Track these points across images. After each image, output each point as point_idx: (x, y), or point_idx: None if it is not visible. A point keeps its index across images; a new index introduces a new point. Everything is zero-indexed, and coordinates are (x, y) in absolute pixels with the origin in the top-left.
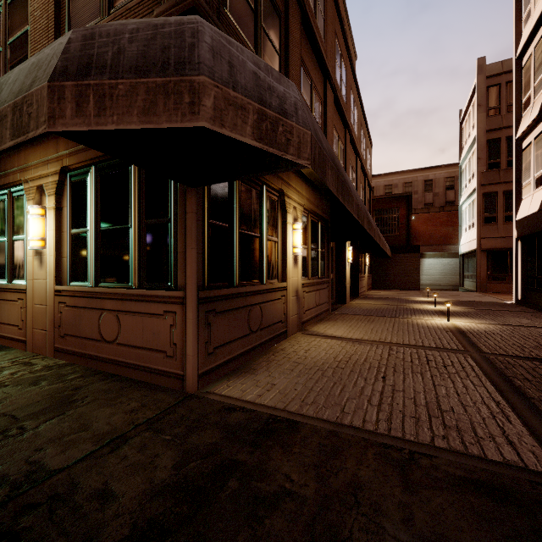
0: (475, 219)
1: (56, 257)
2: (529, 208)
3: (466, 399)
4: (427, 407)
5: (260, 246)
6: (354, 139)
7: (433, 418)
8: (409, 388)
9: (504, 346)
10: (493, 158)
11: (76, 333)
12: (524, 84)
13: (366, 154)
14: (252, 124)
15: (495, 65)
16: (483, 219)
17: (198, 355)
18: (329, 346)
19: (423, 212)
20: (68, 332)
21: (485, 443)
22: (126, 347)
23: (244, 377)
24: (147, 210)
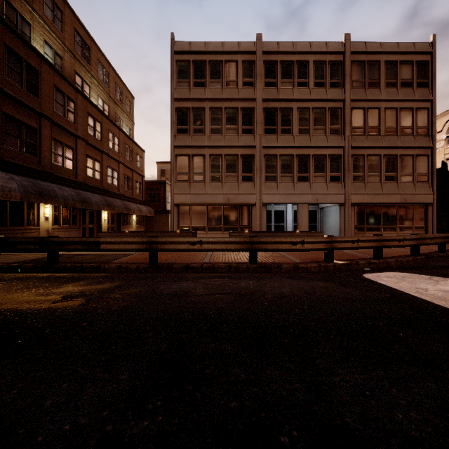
0: None
1: None
2: None
3: None
4: None
5: (23, 214)
6: (112, 156)
7: None
8: None
9: None
10: None
11: None
12: None
13: (134, 158)
14: (0, 196)
15: None
16: None
17: None
18: None
19: None
20: None
21: None
22: None
23: None
24: None
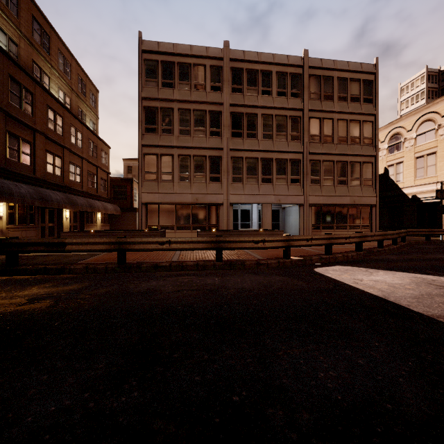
0: None
1: None
2: None
3: None
4: None
5: None
6: (74, 152)
7: None
8: None
9: None
10: None
11: None
12: None
13: (99, 154)
14: None
15: None
16: None
17: None
18: None
19: None
20: None
21: None
22: None
23: None
24: None
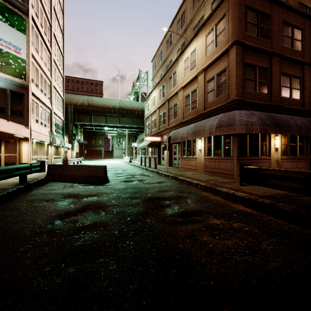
0: None
1: (204, 150)
2: None
3: None
4: None
5: (257, 146)
6: None
7: None
8: None
9: None
10: None
11: (209, 167)
12: None
13: None
14: (244, 130)
15: None
16: None
17: (237, 170)
18: None
19: None
20: (207, 167)
21: None
22: (221, 169)
23: None
24: (225, 140)
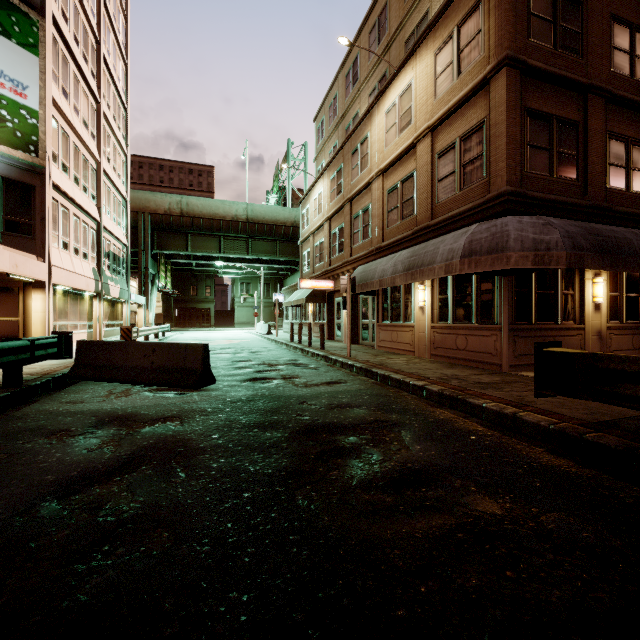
0: None
1: (431, 309)
2: None
3: None
4: None
5: (555, 299)
6: None
7: None
8: None
9: None
10: None
11: (443, 346)
12: None
13: None
14: (531, 261)
15: None
16: None
17: (509, 355)
18: None
19: None
20: (438, 346)
21: None
22: (470, 352)
23: None
24: (481, 286)
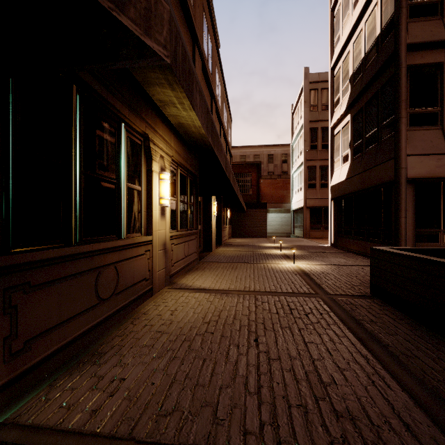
0: (302, 185)
1: None
2: (339, 178)
3: (339, 359)
4: (309, 382)
5: (116, 194)
6: (218, 109)
7: (320, 402)
8: (284, 352)
9: (340, 286)
10: (313, 142)
11: None
12: (335, 88)
13: (227, 126)
14: None
15: (315, 75)
16: (308, 185)
17: None
18: (197, 302)
19: (267, 178)
20: None
21: (387, 436)
22: None
23: (80, 372)
24: None
